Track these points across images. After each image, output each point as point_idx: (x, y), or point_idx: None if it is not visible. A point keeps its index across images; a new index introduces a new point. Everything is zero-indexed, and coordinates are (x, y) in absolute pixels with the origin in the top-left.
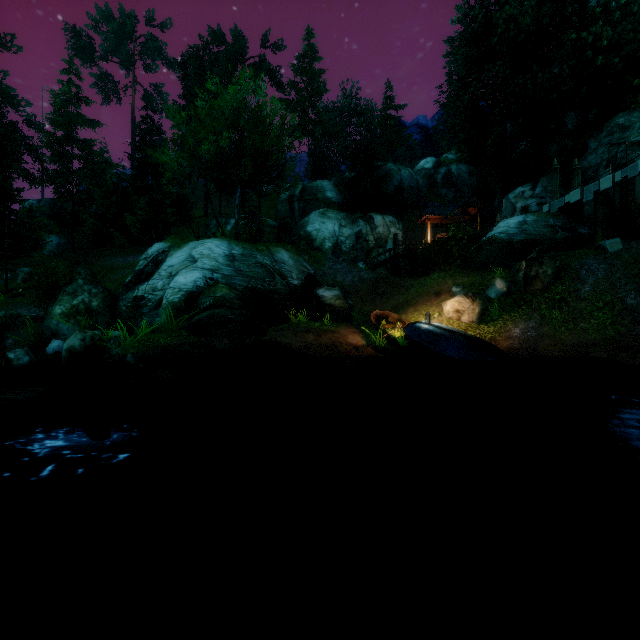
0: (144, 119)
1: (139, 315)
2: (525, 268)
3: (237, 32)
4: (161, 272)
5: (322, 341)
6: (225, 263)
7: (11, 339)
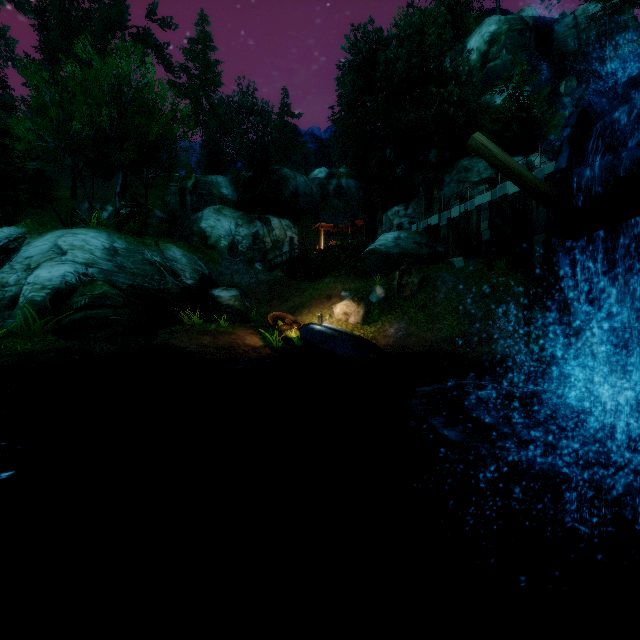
0: None
1: None
2: (398, 277)
3: None
4: (14, 263)
5: (219, 343)
6: (104, 257)
7: None
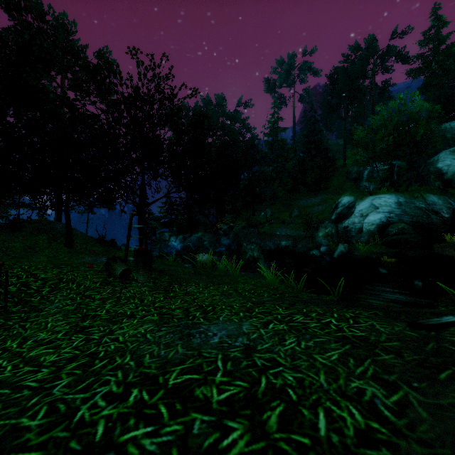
0: (310, 119)
1: (350, 236)
2: None
3: (370, 39)
4: (355, 214)
5: None
6: (395, 208)
7: (299, 245)
